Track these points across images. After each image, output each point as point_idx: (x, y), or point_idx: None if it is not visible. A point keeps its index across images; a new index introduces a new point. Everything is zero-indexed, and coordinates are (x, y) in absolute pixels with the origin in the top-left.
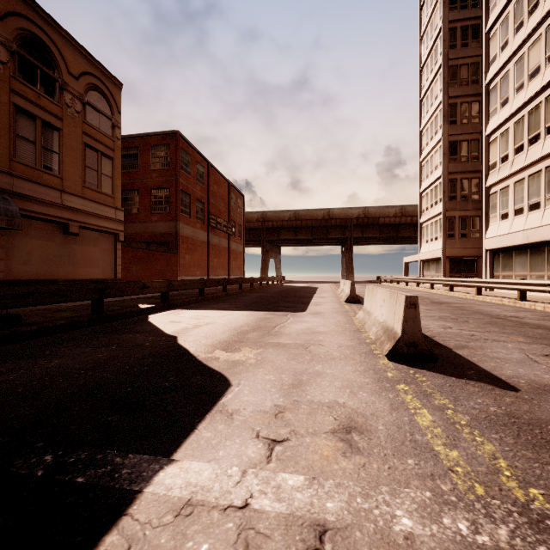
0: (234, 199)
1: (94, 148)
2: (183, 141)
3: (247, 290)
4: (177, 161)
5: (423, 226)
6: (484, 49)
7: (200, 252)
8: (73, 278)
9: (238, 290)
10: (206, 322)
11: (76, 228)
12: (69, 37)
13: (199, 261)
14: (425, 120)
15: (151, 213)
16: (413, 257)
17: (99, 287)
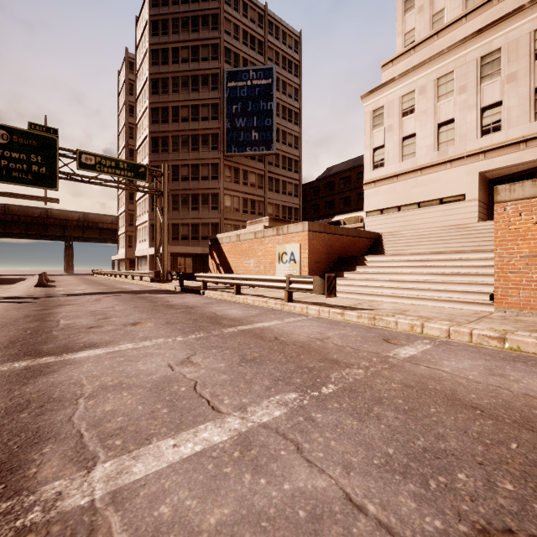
0: None
1: None
2: None
3: None
4: None
5: (120, 237)
6: (135, 158)
7: None
8: None
9: None
10: None
11: None
12: None
13: None
14: None
15: None
16: (116, 257)
17: None
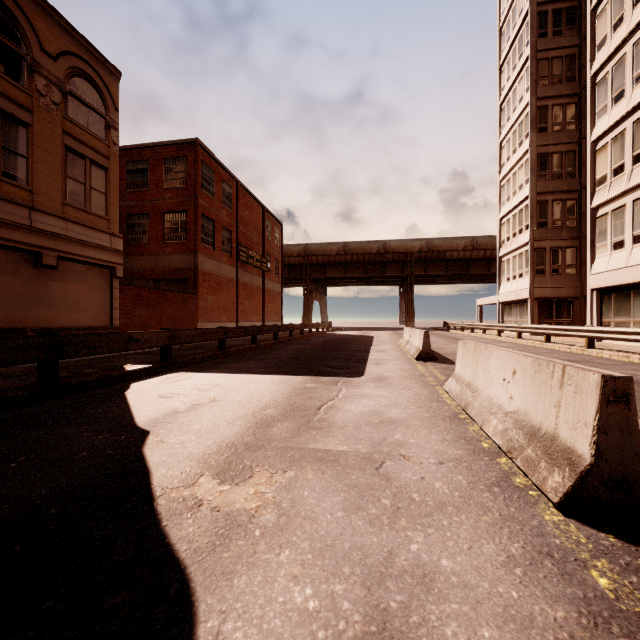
0: (270, 228)
1: (79, 153)
2: (204, 153)
3: (285, 340)
4: (196, 178)
5: (502, 260)
6: (588, 31)
7: (227, 292)
8: (49, 326)
9: (272, 341)
10: (212, 398)
11: (53, 258)
12: (42, 1)
13: (226, 304)
14: (506, 129)
15: (164, 243)
16: (490, 299)
17: (48, 342)
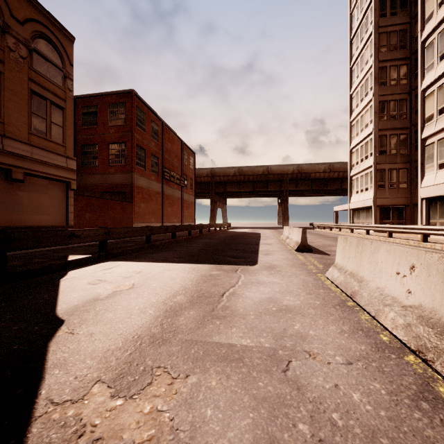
0: (186, 156)
1: (42, 96)
2: (138, 100)
3: (196, 235)
4: (132, 118)
5: (353, 179)
6: (419, 8)
7: (155, 201)
8: (18, 226)
9: (187, 237)
10: (131, 285)
11: (21, 174)
12: None
13: (154, 210)
14: (356, 84)
15: (109, 165)
16: (343, 206)
17: None
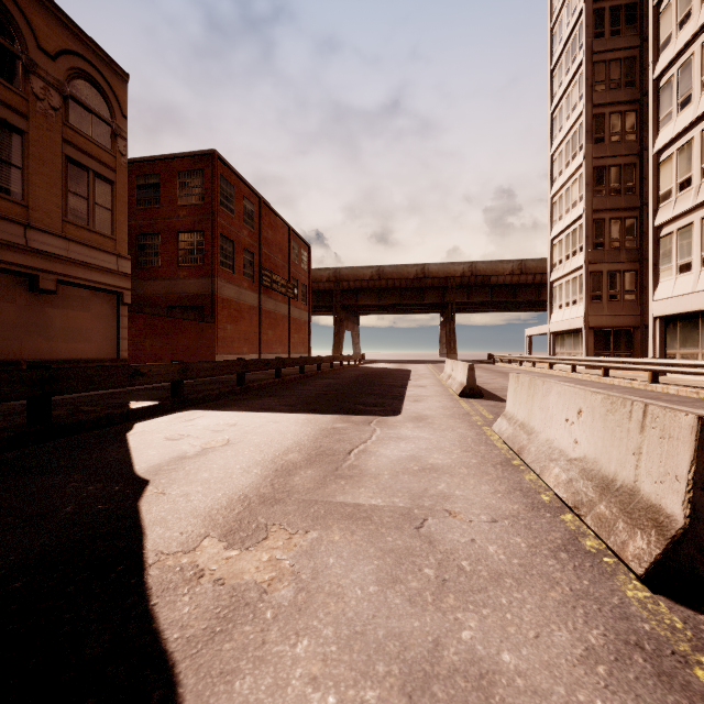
0: (296, 250)
1: (82, 164)
2: (223, 166)
3: (313, 374)
4: (214, 194)
5: (554, 286)
6: (651, 29)
7: (248, 321)
8: (47, 359)
9: (298, 375)
10: (226, 440)
11: (52, 282)
12: None
13: (247, 334)
14: (558, 140)
15: (178, 266)
16: (540, 328)
17: (38, 377)
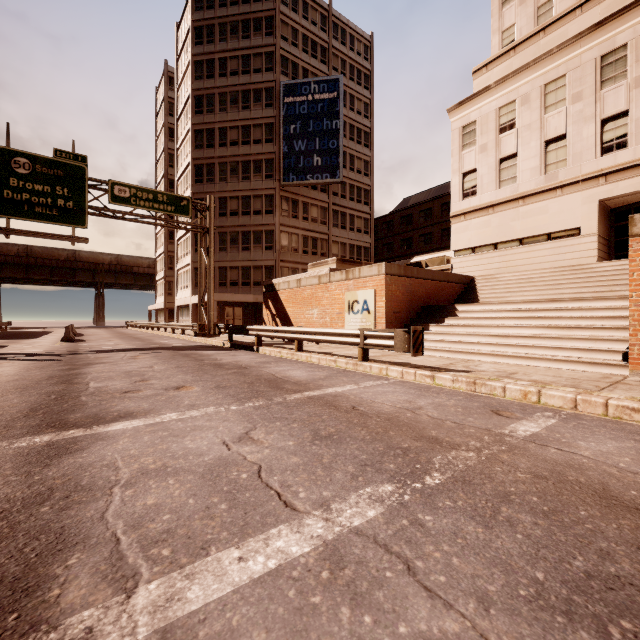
0: None
1: None
2: None
3: None
4: None
5: (158, 283)
6: (176, 189)
7: None
8: None
9: None
10: None
11: None
12: None
13: None
14: None
15: None
16: (153, 306)
17: None
